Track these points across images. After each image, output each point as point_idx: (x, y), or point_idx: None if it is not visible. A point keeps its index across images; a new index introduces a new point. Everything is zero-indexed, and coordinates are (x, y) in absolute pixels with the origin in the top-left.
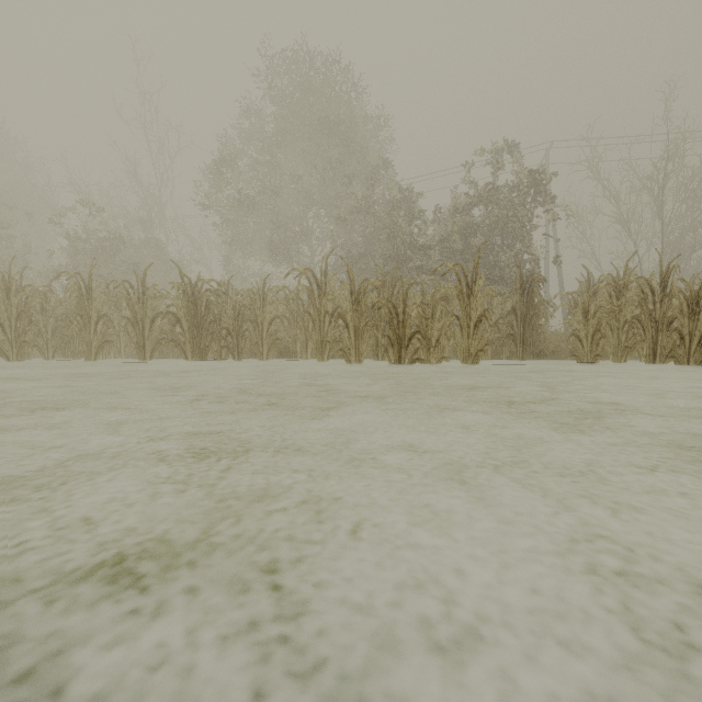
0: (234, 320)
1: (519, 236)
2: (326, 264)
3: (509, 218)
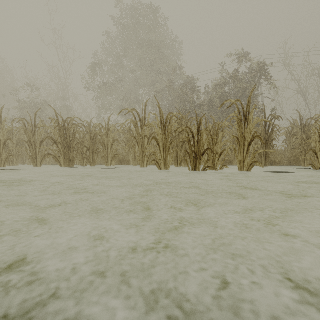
0: (90, 142)
1: (252, 98)
2: (145, 106)
3: (248, 88)
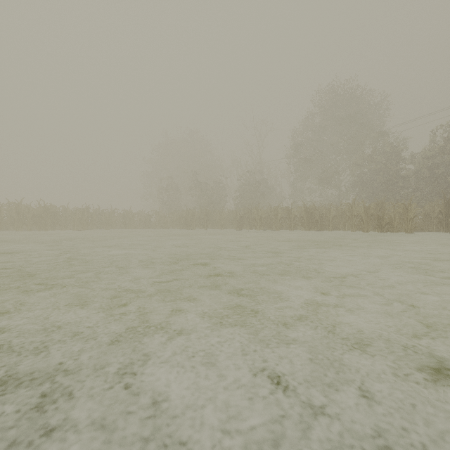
0: (319, 218)
1: None
2: (354, 200)
3: None
